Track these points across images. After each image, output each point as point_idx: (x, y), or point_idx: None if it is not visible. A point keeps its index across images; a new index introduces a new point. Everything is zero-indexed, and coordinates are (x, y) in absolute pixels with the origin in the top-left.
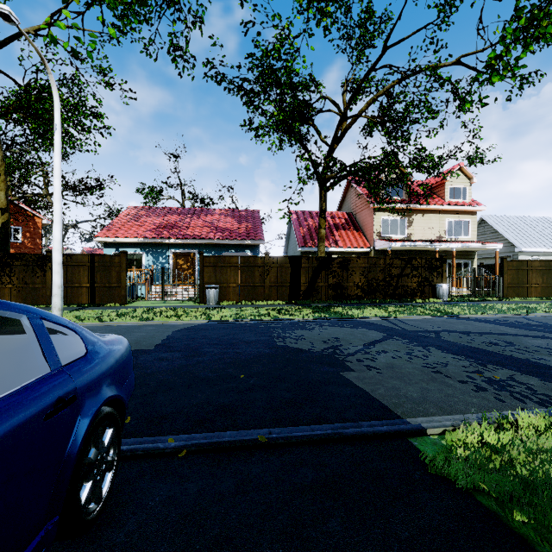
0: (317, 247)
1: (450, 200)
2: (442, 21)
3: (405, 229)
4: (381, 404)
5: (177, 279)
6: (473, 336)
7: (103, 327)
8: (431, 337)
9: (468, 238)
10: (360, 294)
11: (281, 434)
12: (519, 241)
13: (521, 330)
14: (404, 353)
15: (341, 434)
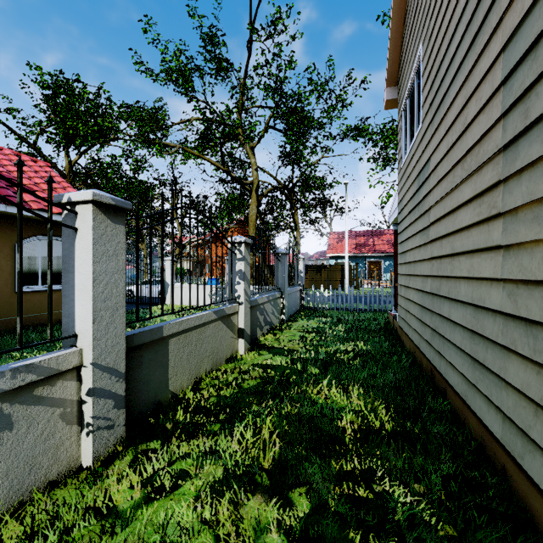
0: None
1: None
2: None
3: None
4: None
5: (370, 277)
6: None
7: None
8: None
9: None
10: None
11: None
12: None
13: None
14: None
15: None
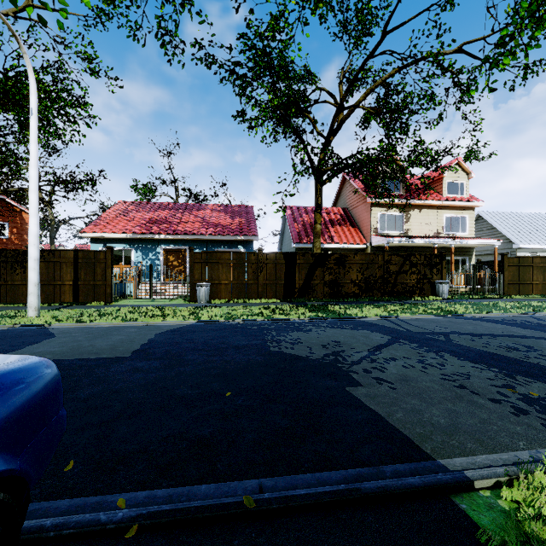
0: (313, 243)
1: (448, 195)
2: (448, 1)
3: (402, 225)
4: (403, 437)
5: (167, 276)
6: (487, 339)
7: (81, 329)
8: (441, 340)
9: (466, 234)
10: (358, 292)
11: (276, 492)
12: (517, 238)
13: (536, 332)
14: (415, 360)
15: (359, 491)
